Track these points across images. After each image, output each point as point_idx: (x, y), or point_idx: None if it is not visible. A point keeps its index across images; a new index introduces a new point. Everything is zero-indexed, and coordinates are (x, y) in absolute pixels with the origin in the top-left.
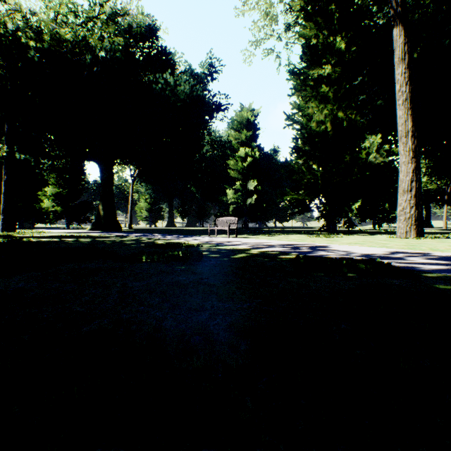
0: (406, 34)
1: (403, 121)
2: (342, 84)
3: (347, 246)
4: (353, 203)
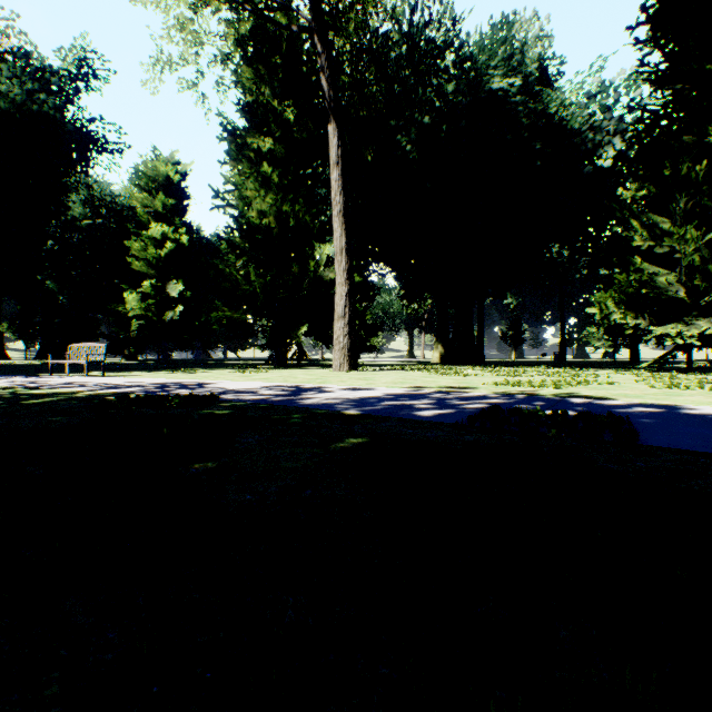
0: (341, 136)
1: (338, 236)
2: (291, 169)
3: (239, 383)
4: (301, 327)
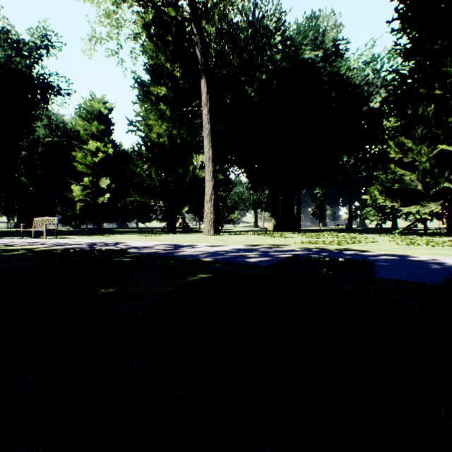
0: (209, 87)
1: (207, 150)
2: (178, 107)
3: (142, 242)
4: (184, 207)
